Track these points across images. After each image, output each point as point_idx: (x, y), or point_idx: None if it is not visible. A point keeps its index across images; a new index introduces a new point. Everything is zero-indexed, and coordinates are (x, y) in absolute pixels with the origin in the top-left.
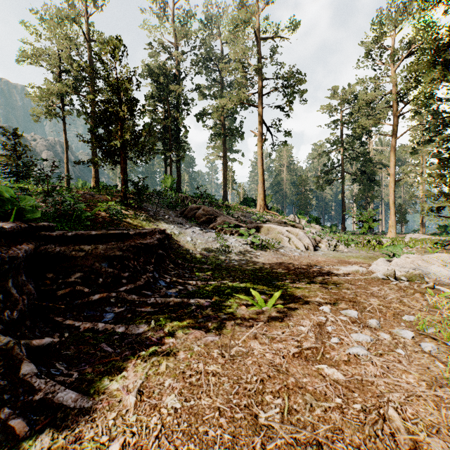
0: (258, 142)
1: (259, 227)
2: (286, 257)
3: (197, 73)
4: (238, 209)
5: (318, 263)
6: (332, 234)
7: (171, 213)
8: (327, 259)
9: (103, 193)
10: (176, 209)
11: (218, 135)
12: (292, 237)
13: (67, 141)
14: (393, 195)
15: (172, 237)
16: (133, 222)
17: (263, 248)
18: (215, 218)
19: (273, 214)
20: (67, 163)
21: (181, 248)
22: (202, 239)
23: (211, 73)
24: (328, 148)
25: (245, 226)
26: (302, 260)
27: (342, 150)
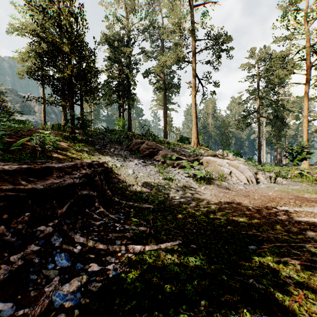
0: (192, 91)
1: (198, 160)
2: (233, 192)
3: (143, 39)
4: (176, 145)
5: (274, 200)
6: (260, 166)
7: (117, 147)
8: (278, 195)
9: (56, 129)
10: (123, 143)
11: (160, 88)
12: (233, 169)
13: (44, 94)
14: (306, 133)
15: (113, 170)
16: (71, 154)
17: (206, 181)
18: (157, 151)
19: (204, 149)
20: (44, 110)
21: (121, 182)
22: (144, 172)
23: (154, 41)
24: (247, 97)
25: (186, 158)
26: (252, 196)
27: (258, 98)
